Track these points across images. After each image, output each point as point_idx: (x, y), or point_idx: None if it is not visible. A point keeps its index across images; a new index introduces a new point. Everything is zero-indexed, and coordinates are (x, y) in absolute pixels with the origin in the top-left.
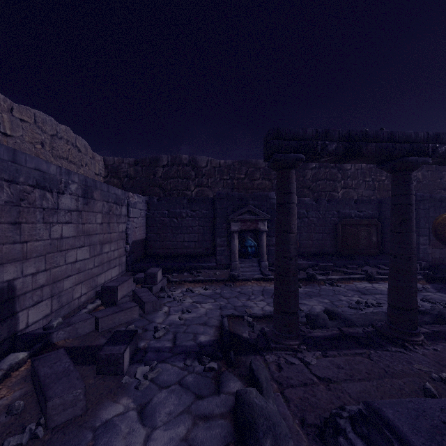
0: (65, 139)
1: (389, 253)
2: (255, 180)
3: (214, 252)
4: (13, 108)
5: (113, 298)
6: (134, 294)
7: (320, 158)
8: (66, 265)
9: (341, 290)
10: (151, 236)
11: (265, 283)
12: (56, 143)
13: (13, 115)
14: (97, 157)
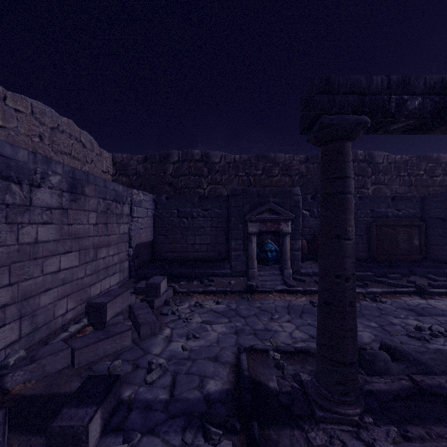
0: (67, 132)
1: (435, 259)
2: (273, 177)
3: (228, 256)
4: (6, 96)
5: (102, 318)
6: (131, 311)
7: (390, 124)
8: (44, 276)
9: (388, 308)
10: (159, 238)
11: (290, 296)
12: (57, 136)
13: (6, 104)
14: (105, 154)
